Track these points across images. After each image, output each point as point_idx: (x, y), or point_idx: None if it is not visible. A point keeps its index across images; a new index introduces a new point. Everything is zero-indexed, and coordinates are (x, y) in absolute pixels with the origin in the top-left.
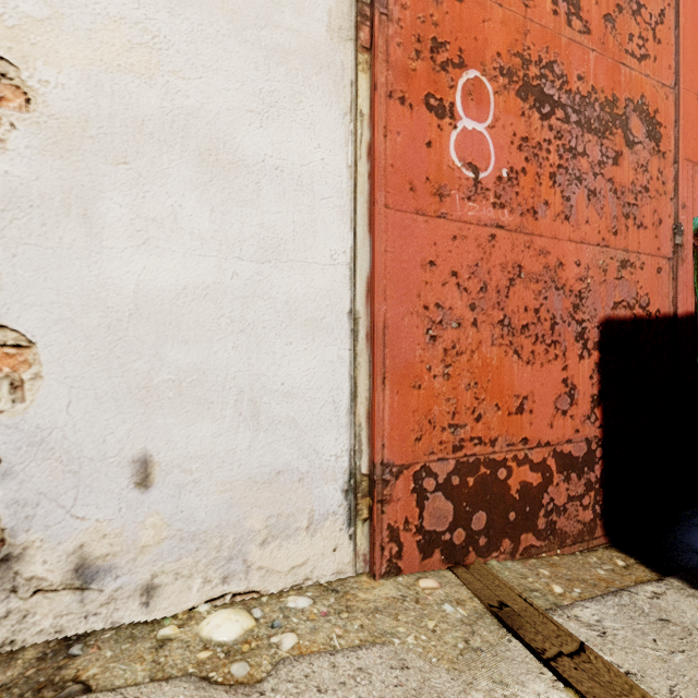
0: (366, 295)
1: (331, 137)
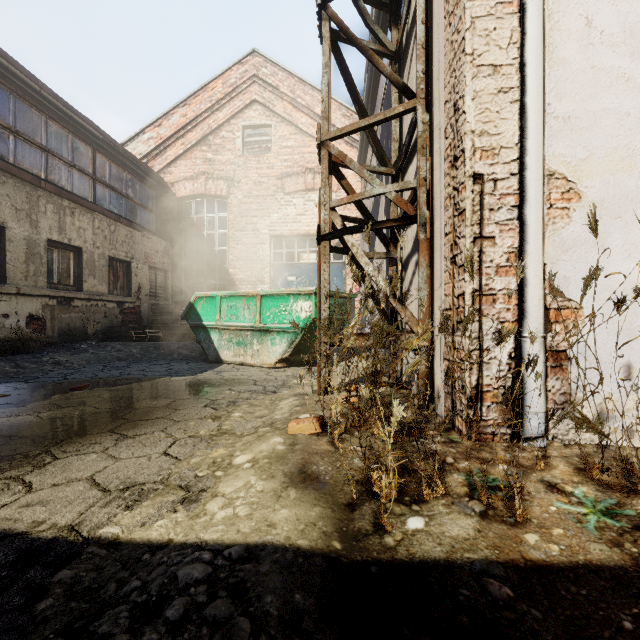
0: None
1: None
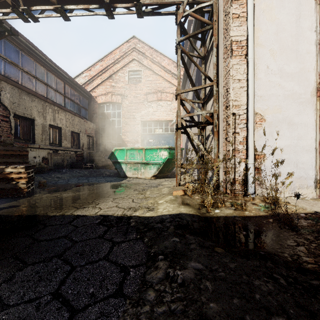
0: (318, 144)
1: (311, 115)
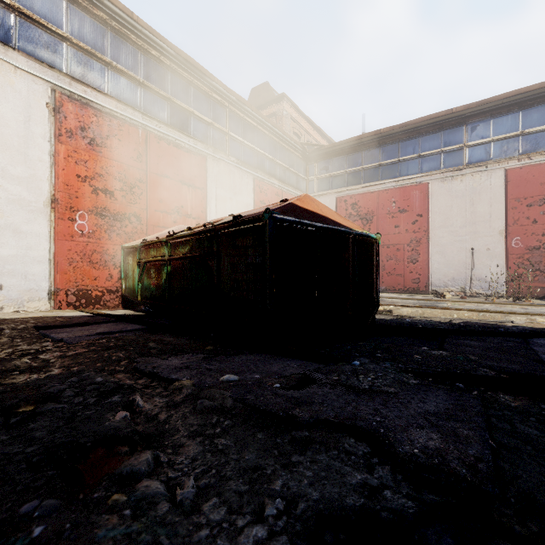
0: (54, 256)
1: (44, 226)
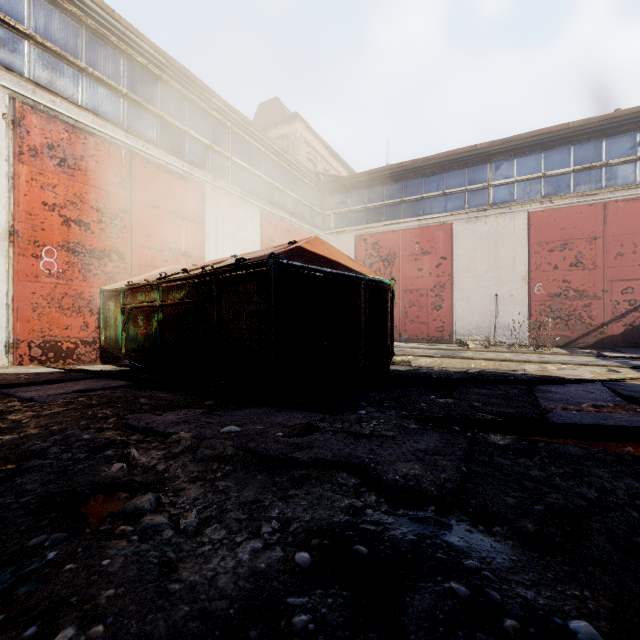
0: (13, 300)
1: (0, 263)
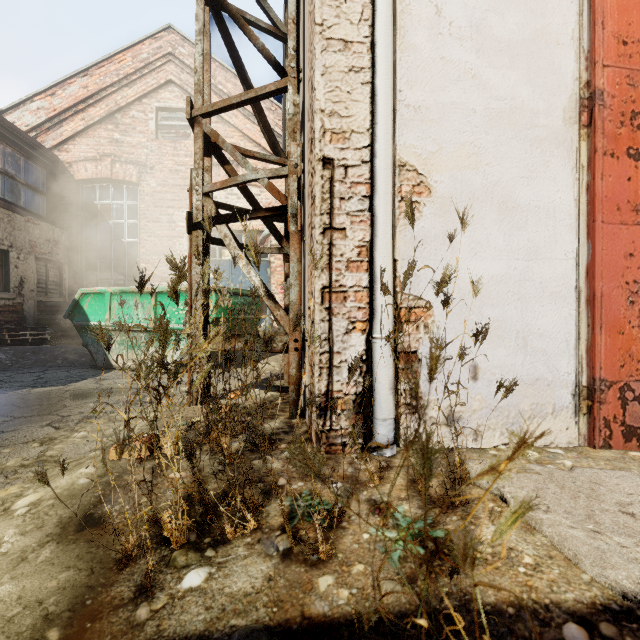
0: (585, 276)
1: (564, 184)
